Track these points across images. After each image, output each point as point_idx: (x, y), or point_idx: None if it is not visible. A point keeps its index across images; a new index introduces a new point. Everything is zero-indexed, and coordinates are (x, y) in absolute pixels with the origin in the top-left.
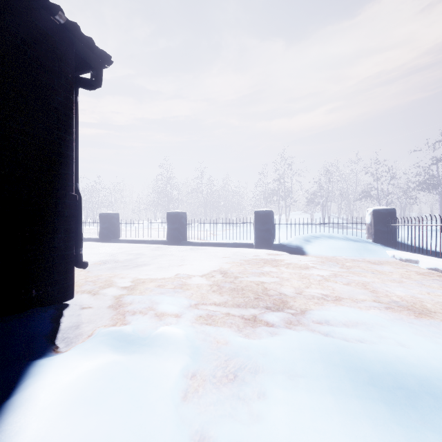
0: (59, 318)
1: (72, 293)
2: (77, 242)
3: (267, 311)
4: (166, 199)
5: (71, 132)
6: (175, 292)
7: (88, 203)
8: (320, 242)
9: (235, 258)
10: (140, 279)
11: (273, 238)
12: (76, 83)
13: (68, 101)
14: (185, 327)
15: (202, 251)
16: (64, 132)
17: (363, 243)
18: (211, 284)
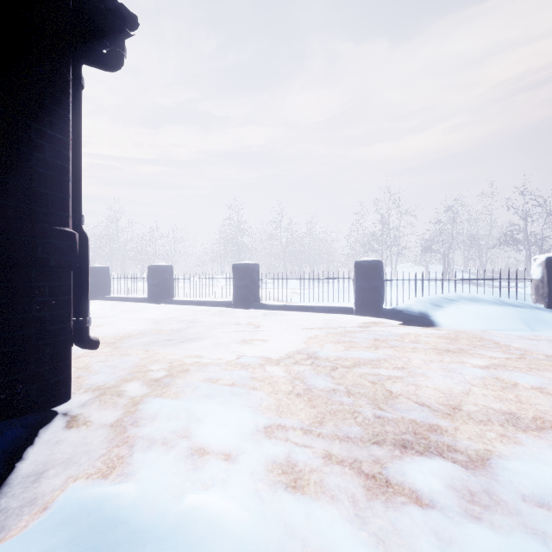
0: (20, 450)
1: (65, 392)
2: (80, 308)
3: (408, 456)
4: (236, 249)
5: (64, 128)
6: (232, 395)
7: (144, 254)
8: (457, 307)
9: (328, 330)
10: (183, 365)
11: (382, 300)
12: (77, 55)
13: (57, 76)
14: (240, 501)
15: (280, 317)
16: (50, 128)
17: (530, 310)
18: (294, 380)
